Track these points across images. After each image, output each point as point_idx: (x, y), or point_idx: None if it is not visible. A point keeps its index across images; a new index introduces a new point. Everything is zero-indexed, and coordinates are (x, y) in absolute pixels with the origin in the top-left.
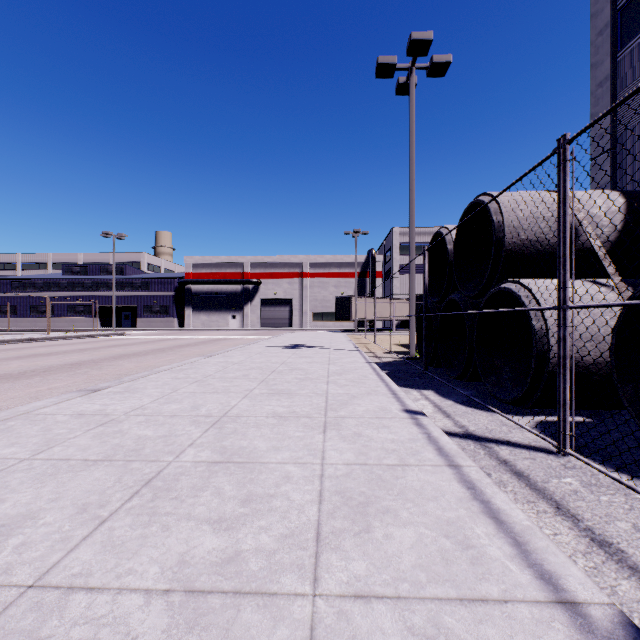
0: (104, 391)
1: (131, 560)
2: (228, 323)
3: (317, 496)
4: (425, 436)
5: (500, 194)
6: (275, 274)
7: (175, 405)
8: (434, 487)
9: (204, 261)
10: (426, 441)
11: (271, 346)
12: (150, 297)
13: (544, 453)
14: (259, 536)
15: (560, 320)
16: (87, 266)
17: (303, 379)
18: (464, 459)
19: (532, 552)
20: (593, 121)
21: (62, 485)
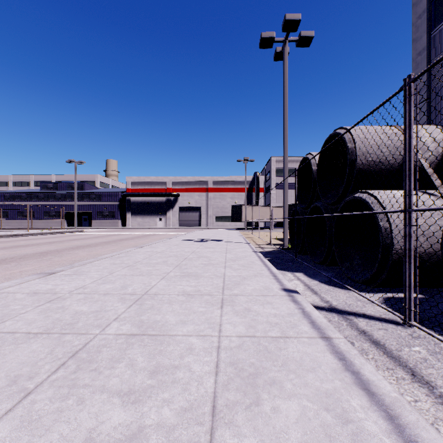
0: (58, 274)
1: (42, 438)
2: (156, 223)
3: (214, 367)
4: (300, 311)
5: (355, 125)
6: (189, 189)
7: (109, 285)
8: (311, 358)
9: (139, 180)
10: (301, 315)
11: (185, 240)
12: (102, 205)
13: (393, 324)
14: (162, 410)
15: (406, 220)
16: (58, 184)
17: (207, 264)
18: (333, 331)
19: (405, 427)
20: (435, 61)
21: (2, 357)
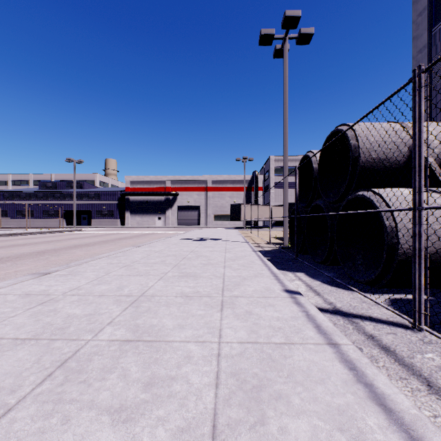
0: (53, 274)
1: None
2: (155, 222)
3: (214, 379)
4: (304, 314)
5: (359, 121)
6: (188, 188)
7: (105, 286)
8: (319, 368)
9: (138, 179)
10: (306, 319)
11: (184, 239)
12: (101, 204)
13: (402, 328)
14: (156, 430)
15: (415, 219)
16: (57, 183)
17: (206, 264)
18: (340, 337)
19: None
20: None
21: None
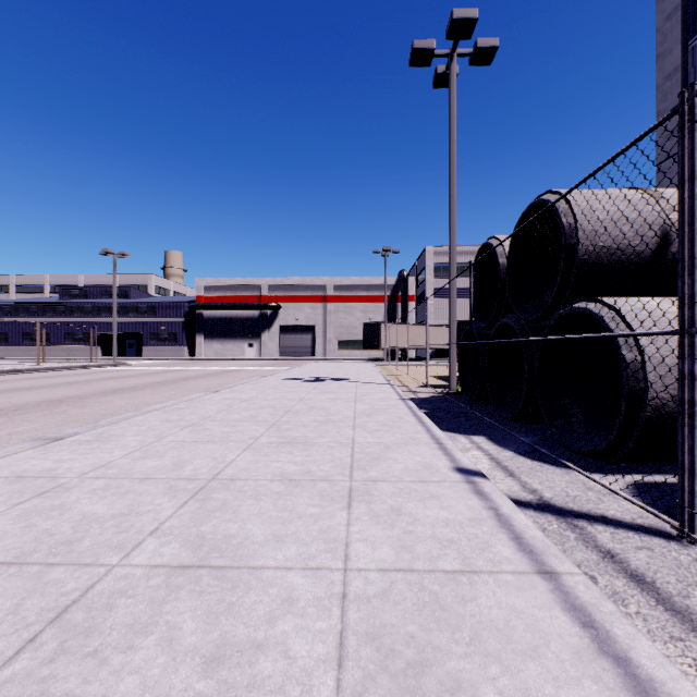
0: (68, 440)
1: None
2: (244, 352)
3: (335, 647)
4: (492, 514)
5: (580, 183)
6: (296, 298)
7: (152, 461)
8: (527, 623)
9: (217, 283)
10: (495, 523)
11: (289, 379)
12: (157, 323)
13: (661, 538)
14: None
15: (684, 349)
16: (87, 289)
17: (324, 422)
18: (559, 559)
19: None
20: None
21: None
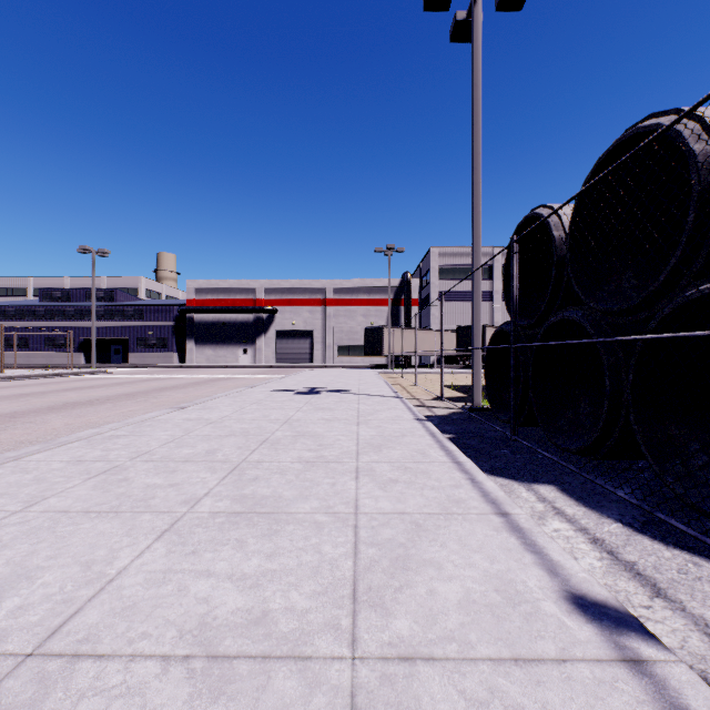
0: None
1: None
2: (238, 358)
3: None
4: None
5: None
6: (293, 301)
7: None
8: None
9: (209, 285)
10: None
11: (279, 390)
12: (145, 328)
13: None
14: None
15: None
16: (70, 291)
17: (312, 463)
18: None
19: None
20: None
21: None
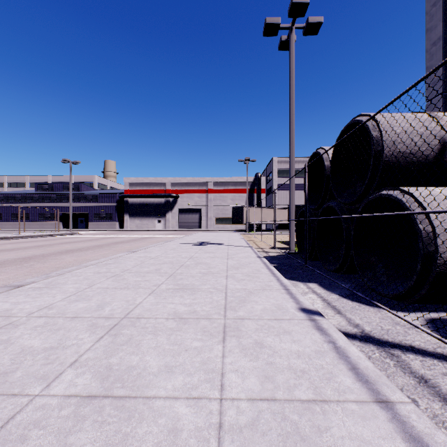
0: (26, 287)
1: None
2: (155, 225)
3: None
4: (331, 347)
5: (389, 105)
6: (189, 190)
7: (82, 303)
8: None
9: (138, 181)
10: (335, 355)
11: (183, 243)
12: (99, 207)
13: None
14: None
15: None
16: (53, 184)
17: (206, 273)
18: (390, 388)
19: None
20: None
21: None
